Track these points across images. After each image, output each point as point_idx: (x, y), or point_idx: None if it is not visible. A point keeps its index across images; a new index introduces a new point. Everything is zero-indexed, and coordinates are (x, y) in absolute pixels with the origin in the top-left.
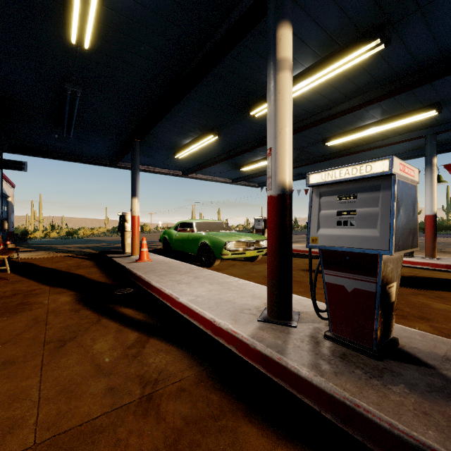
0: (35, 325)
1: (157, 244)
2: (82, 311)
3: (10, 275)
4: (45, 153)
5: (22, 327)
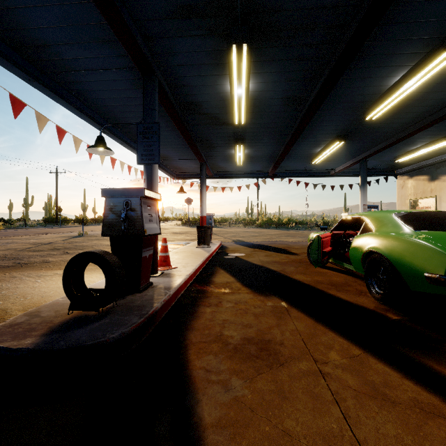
0: None
1: None
2: None
3: None
4: None
5: None
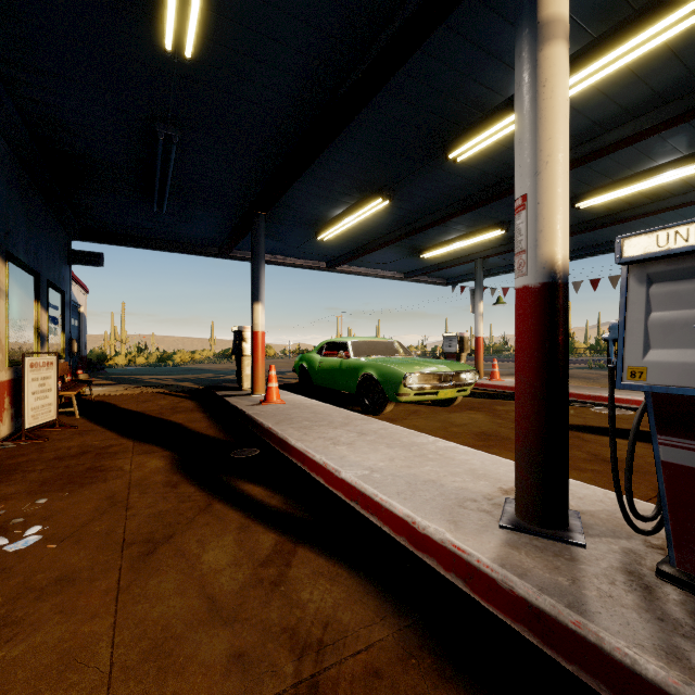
0: (110, 508)
1: (288, 375)
2: (182, 487)
3: (79, 420)
4: (128, 239)
5: (90, 511)
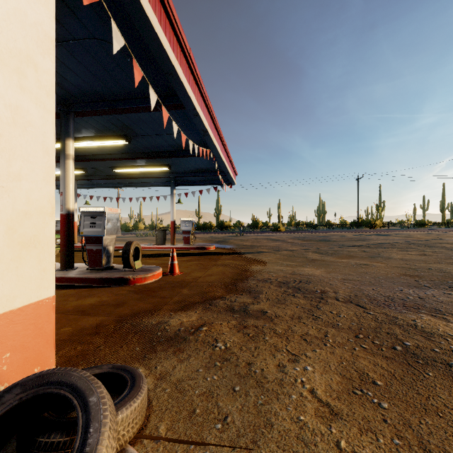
0: None
1: None
2: None
3: None
4: None
5: None
